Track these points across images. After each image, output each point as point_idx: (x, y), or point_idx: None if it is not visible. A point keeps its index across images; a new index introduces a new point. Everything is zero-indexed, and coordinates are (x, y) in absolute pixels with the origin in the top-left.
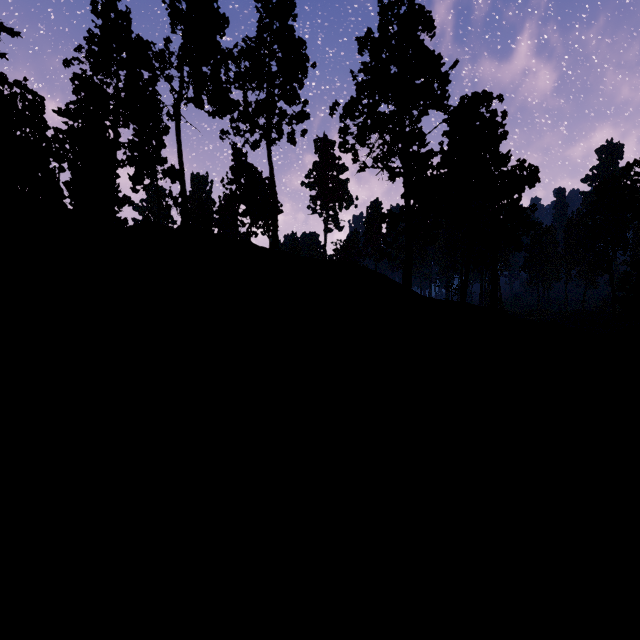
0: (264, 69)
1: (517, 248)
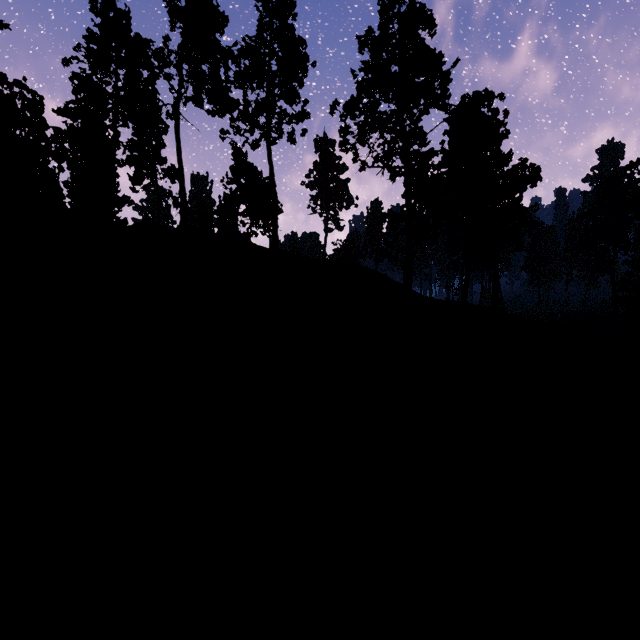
0: (264, 68)
1: (518, 248)
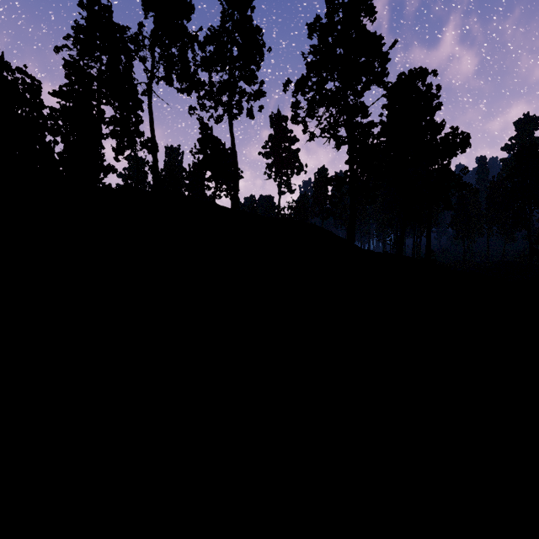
0: (226, 54)
1: (447, 207)
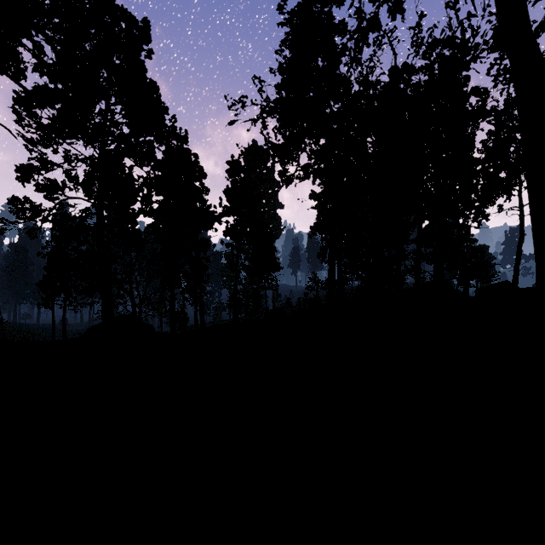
0: None
1: None
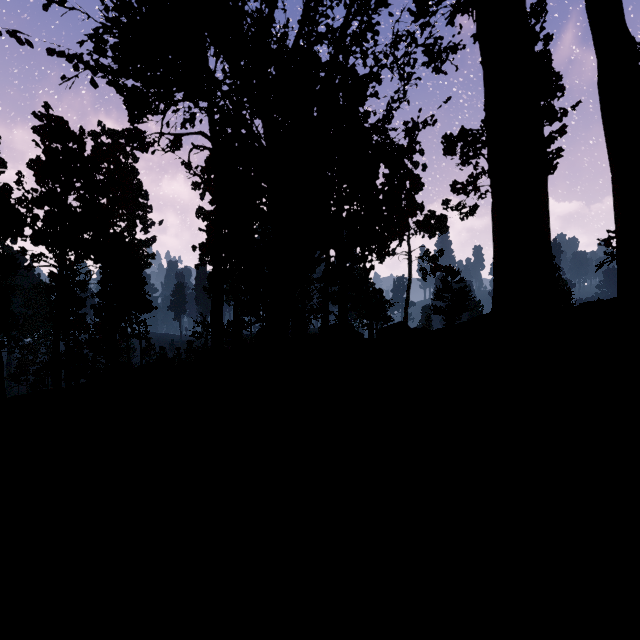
0: None
1: None
